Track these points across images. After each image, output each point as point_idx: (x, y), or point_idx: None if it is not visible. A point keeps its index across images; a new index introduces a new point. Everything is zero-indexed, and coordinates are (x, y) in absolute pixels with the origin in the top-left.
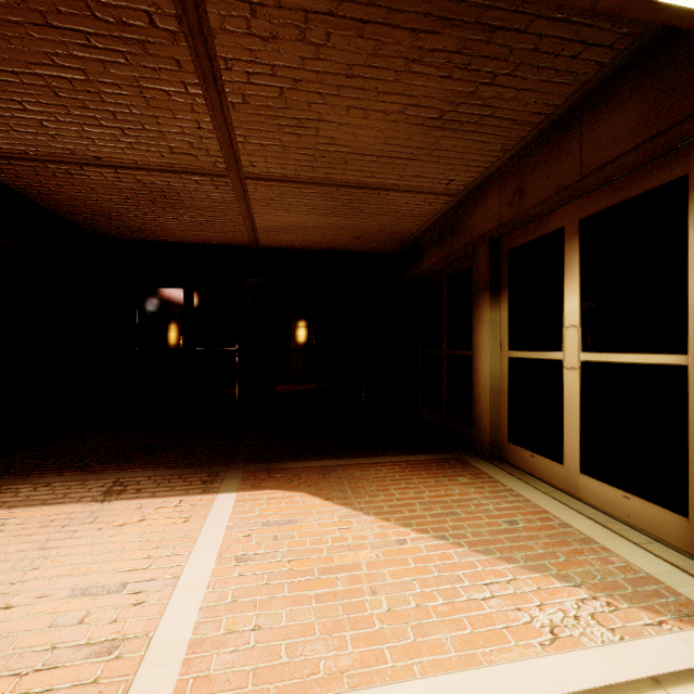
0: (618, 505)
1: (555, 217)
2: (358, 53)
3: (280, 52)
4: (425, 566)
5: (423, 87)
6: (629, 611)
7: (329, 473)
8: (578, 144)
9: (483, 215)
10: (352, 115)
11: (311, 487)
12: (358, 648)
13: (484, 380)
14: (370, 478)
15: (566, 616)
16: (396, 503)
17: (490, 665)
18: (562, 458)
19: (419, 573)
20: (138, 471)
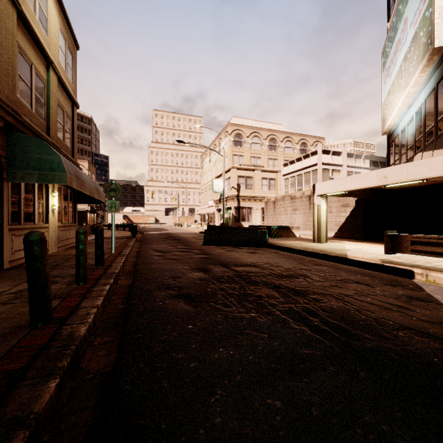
0: None
1: None
2: None
3: None
4: None
5: None
6: None
7: None
8: None
9: None
10: None
11: None
12: None
13: None
14: None
15: None
16: None
17: None
18: None
19: None
20: None
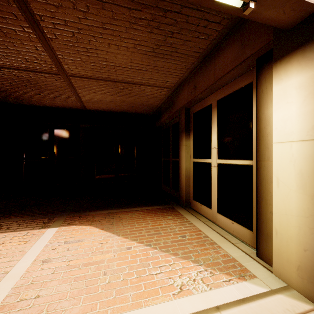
0: (230, 227)
1: (209, 99)
2: (105, 17)
3: (66, 14)
4: (135, 259)
5: (141, 36)
6: (218, 275)
7: (108, 216)
8: (214, 67)
9: (182, 97)
10: (112, 48)
11: (97, 223)
12: (84, 303)
13: (183, 171)
14: (127, 218)
15: (190, 280)
16: (134, 229)
17: (146, 306)
18: (211, 206)
19: (130, 263)
20: (12, 218)
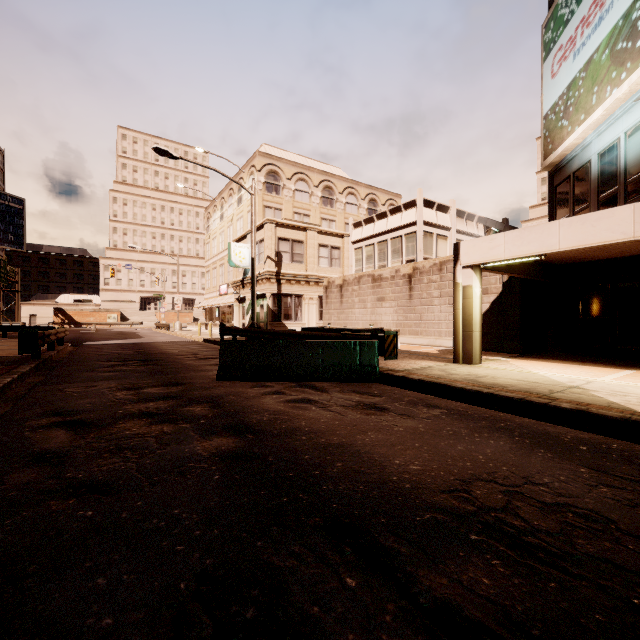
0: None
1: None
2: None
3: None
4: None
5: None
6: None
7: None
8: None
9: None
10: None
11: None
12: None
13: None
14: None
15: None
16: None
17: None
18: None
19: None
20: (589, 363)
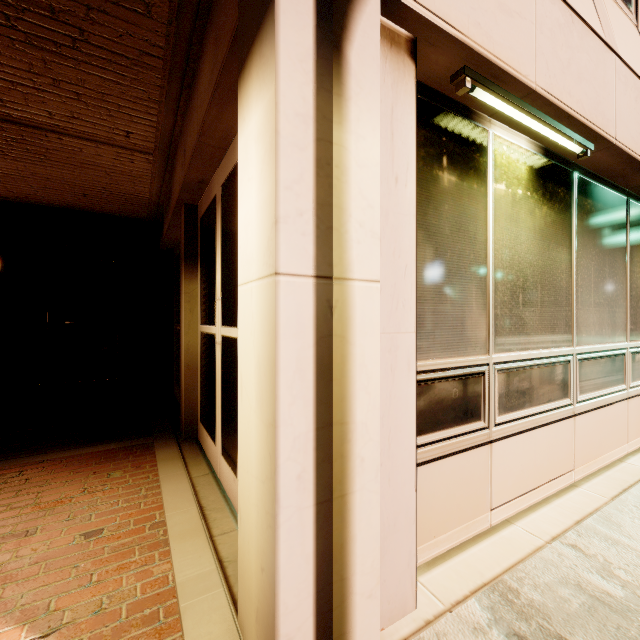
0: (232, 489)
1: (214, 183)
2: None
3: None
4: None
5: None
6: None
7: None
8: (197, 100)
9: (176, 178)
10: None
11: None
12: None
13: (183, 355)
14: None
15: None
16: None
17: None
18: (216, 438)
19: None
20: None
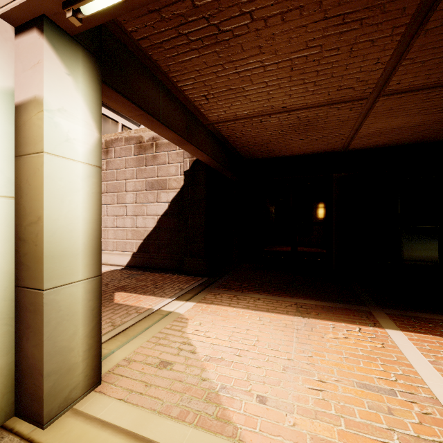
0: None
1: None
2: None
3: None
4: None
5: None
6: None
7: None
8: None
9: None
10: None
11: None
12: None
13: None
14: None
15: None
16: None
17: None
18: None
19: None
20: (302, 299)
